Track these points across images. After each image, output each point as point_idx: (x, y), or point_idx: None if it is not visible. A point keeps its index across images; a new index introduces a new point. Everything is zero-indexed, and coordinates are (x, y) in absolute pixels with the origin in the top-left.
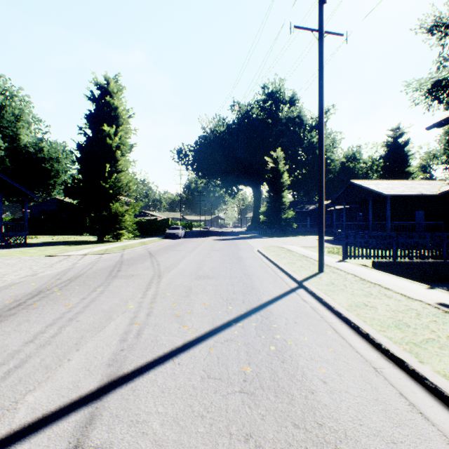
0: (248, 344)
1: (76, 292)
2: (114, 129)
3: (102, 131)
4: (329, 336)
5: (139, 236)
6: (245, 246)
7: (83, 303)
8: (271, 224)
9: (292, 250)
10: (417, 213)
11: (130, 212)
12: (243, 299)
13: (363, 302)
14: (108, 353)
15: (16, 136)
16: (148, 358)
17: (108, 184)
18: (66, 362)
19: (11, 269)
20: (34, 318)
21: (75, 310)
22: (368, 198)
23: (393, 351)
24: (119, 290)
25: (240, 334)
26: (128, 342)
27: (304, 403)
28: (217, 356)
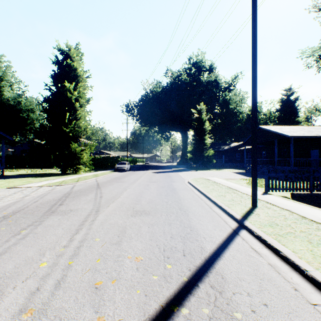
0: None
1: None
2: (74, 85)
3: (64, 87)
4: None
5: (95, 169)
6: (178, 178)
7: None
8: (196, 160)
9: (217, 182)
10: (312, 151)
11: (86, 150)
12: (183, 250)
13: None
14: None
15: (0, 92)
16: None
17: (69, 129)
18: None
19: None
20: None
21: None
22: (274, 139)
23: None
24: (46, 232)
25: None
26: None
27: None
28: None
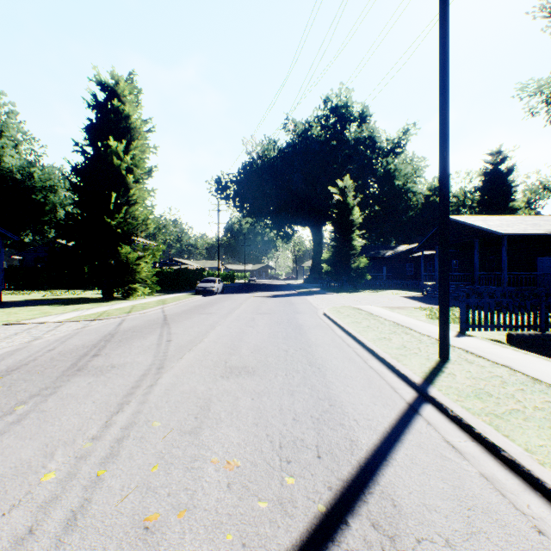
0: None
1: None
2: (124, 145)
3: (108, 148)
4: None
5: (163, 290)
6: (305, 307)
7: None
8: (338, 276)
9: (375, 314)
10: (540, 260)
11: (146, 258)
12: (316, 445)
13: None
14: None
15: None
16: None
17: (116, 221)
18: None
19: None
20: None
21: None
22: (474, 239)
23: None
24: (62, 409)
25: None
26: None
27: None
28: None
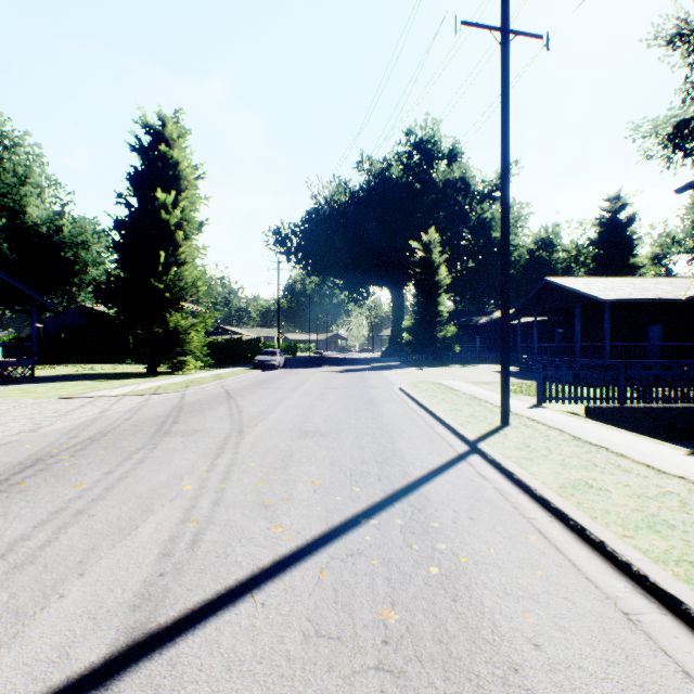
0: (390, 561)
1: (97, 460)
2: (173, 196)
3: (155, 200)
4: (533, 545)
5: (213, 365)
6: (380, 382)
7: (106, 481)
8: (421, 347)
9: (455, 389)
10: (651, 329)
11: (198, 327)
12: (378, 474)
13: (583, 479)
14: (135, 582)
15: (20, 208)
16: (207, 593)
17: (163, 284)
18: (56, 601)
19: None
20: (15, 511)
21: (90, 494)
22: (574, 305)
23: (657, 579)
24: (171, 456)
25: (376, 541)
26: (175, 559)
27: None
28: (334, 587)
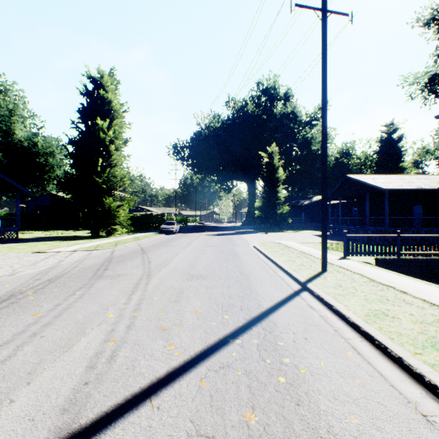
0: (250, 372)
1: (51, 296)
2: (108, 123)
3: (96, 125)
4: (351, 359)
5: (134, 231)
6: (241, 242)
7: (55, 311)
8: (266, 219)
9: (289, 246)
10: (414, 208)
11: (124, 207)
12: (240, 306)
13: (381, 310)
14: (66, 390)
15: (10, 131)
16: (118, 398)
17: (101, 179)
18: (7, 405)
19: None
20: None
21: (43, 321)
22: (365, 192)
23: None
24: (101, 293)
25: (240, 356)
26: (97, 370)
27: None
28: (210, 393)
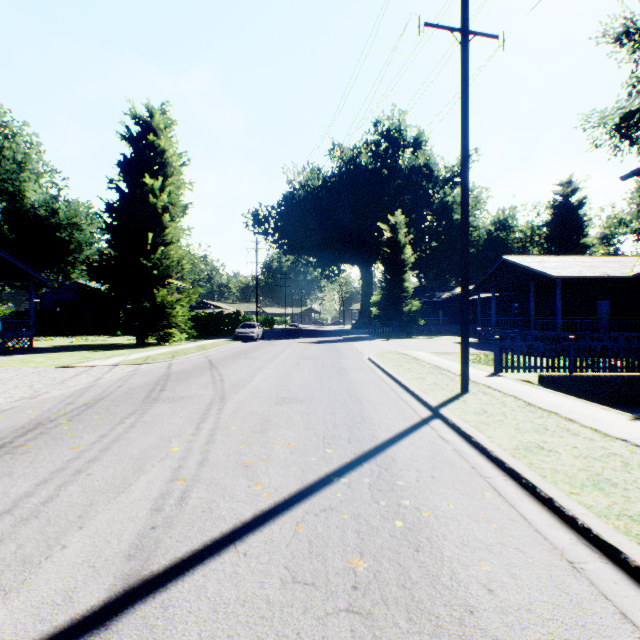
0: (359, 516)
1: (93, 424)
2: (160, 182)
3: (143, 185)
4: (488, 501)
5: (197, 336)
6: (351, 352)
7: (101, 443)
8: (388, 320)
9: (419, 359)
10: (599, 304)
11: (183, 302)
12: (348, 437)
13: (535, 442)
14: (130, 535)
15: (19, 193)
16: (194, 544)
17: (151, 262)
18: (59, 551)
19: (1, 387)
20: (20, 470)
21: (87, 455)
22: (529, 282)
23: (599, 531)
24: (160, 421)
25: (346, 498)
26: (165, 513)
27: (460, 633)
28: (309, 538)
